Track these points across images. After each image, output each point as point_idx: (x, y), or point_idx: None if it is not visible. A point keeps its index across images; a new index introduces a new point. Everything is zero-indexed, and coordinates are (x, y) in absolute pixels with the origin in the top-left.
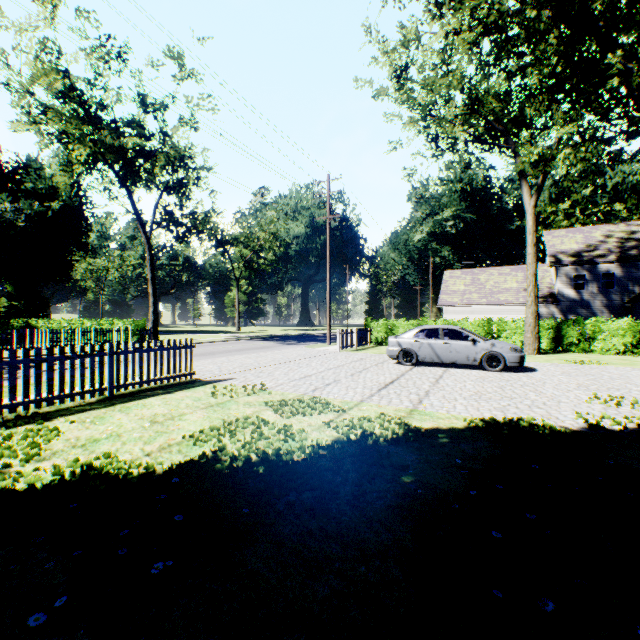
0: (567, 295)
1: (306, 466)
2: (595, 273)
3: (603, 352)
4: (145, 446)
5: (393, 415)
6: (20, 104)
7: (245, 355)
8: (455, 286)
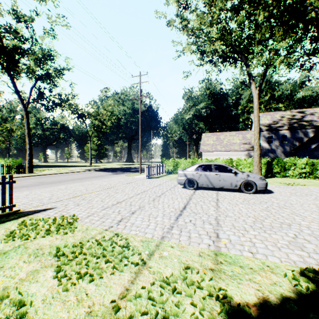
0: (264, 146)
1: None
2: (278, 135)
3: (293, 177)
4: None
5: (200, 268)
6: None
7: (81, 183)
8: (208, 141)
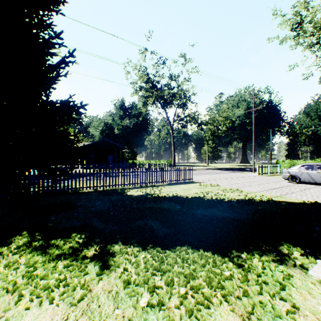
0: None
1: (228, 201)
2: None
3: None
4: (184, 193)
5: (267, 196)
6: (134, 88)
7: (211, 175)
8: None
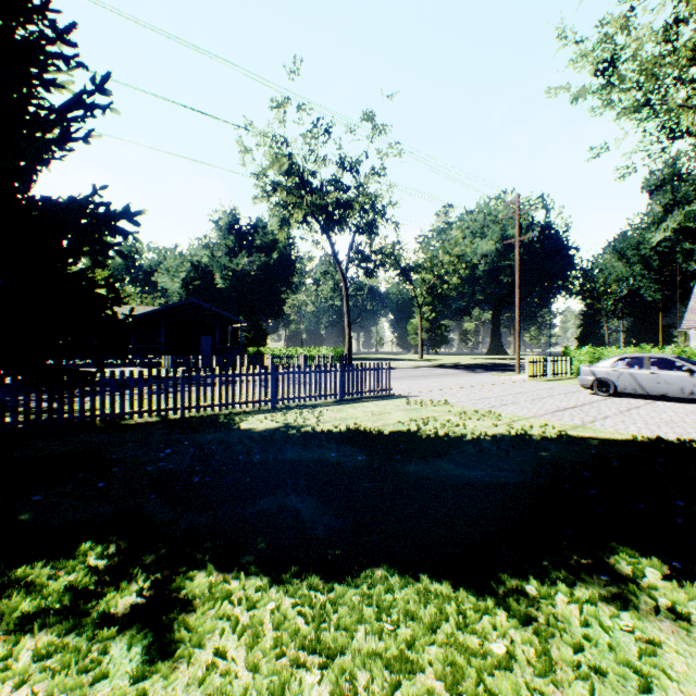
0: None
1: (473, 440)
2: None
3: None
4: (373, 423)
5: (556, 427)
6: (260, 186)
7: (429, 380)
8: None
